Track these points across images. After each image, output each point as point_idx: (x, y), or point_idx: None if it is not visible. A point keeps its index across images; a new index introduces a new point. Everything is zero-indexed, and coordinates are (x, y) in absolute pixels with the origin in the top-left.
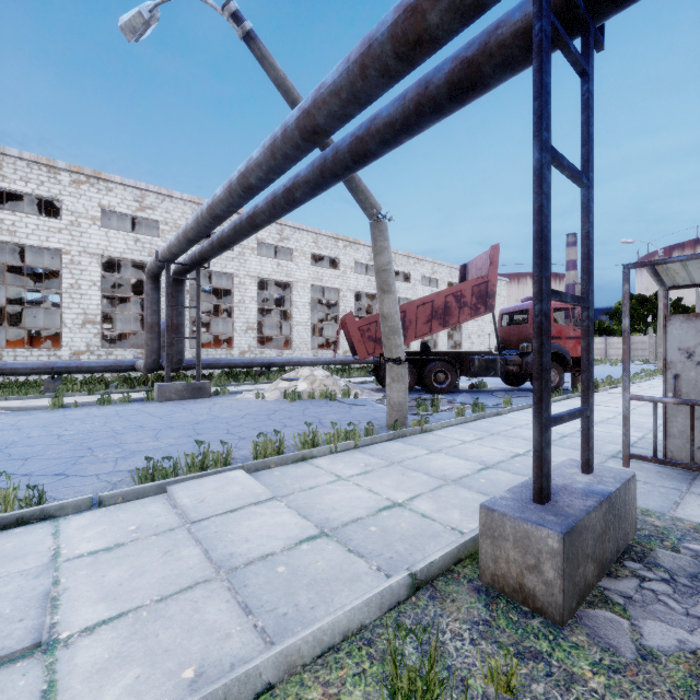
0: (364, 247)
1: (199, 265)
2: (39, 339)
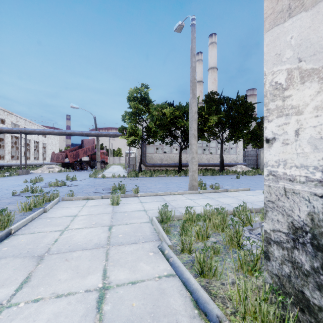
0: (14, 116)
1: (27, 134)
2: None
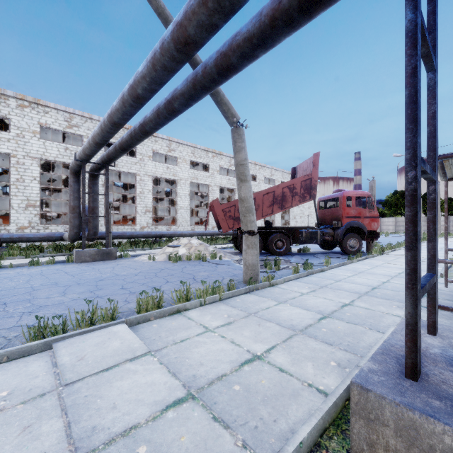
0: (226, 157)
1: (107, 164)
2: None
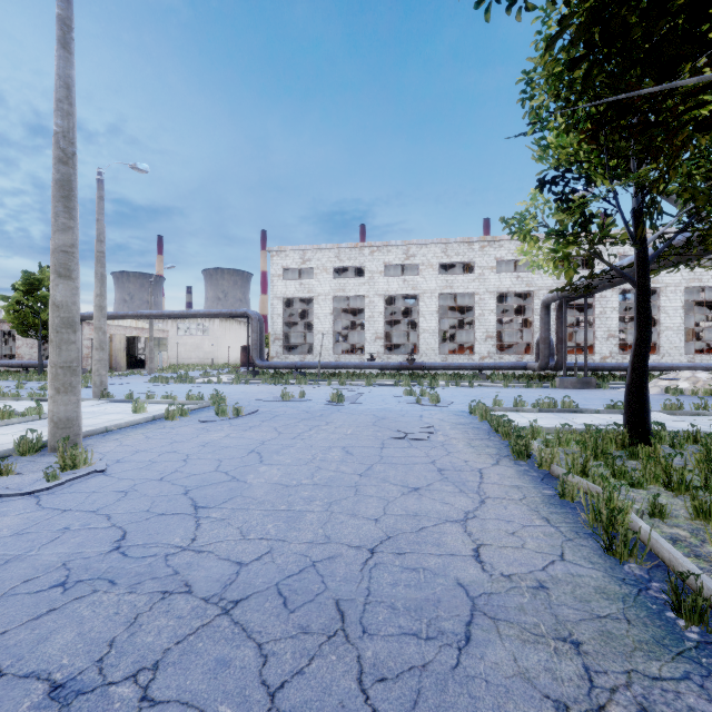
0: None
1: (586, 296)
2: (457, 349)
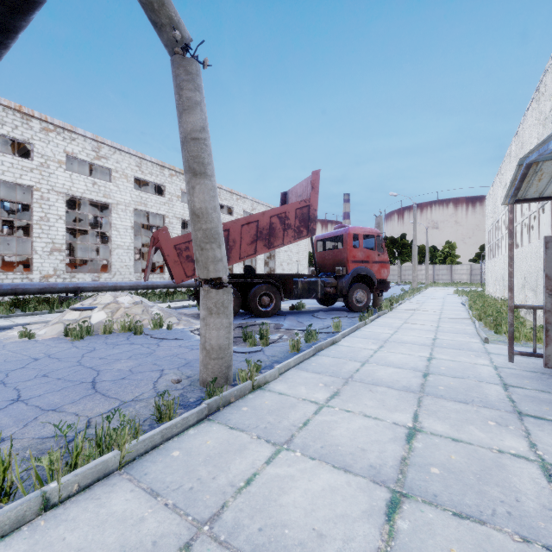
0: None
1: None
2: None
